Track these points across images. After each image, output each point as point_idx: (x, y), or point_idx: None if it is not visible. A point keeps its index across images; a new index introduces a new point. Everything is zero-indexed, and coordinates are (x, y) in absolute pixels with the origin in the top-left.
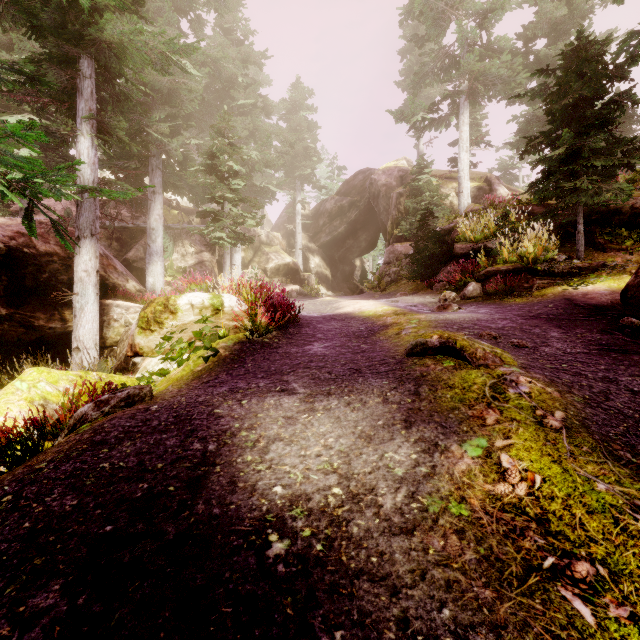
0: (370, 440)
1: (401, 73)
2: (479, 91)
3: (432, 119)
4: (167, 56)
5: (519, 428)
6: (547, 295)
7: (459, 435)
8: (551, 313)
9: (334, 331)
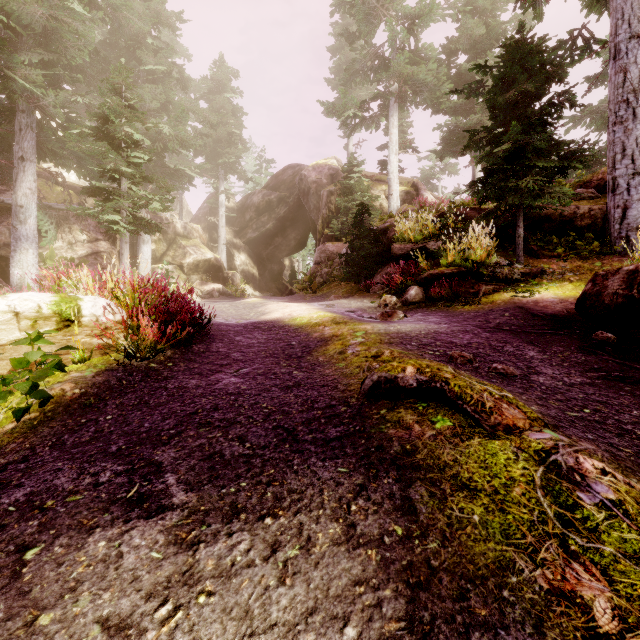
0: None
1: (331, 71)
2: (407, 96)
3: (363, 117)
4: None
5: None
6: (496, 302)
7: None
8: (512, 324)
9: (257, 347)
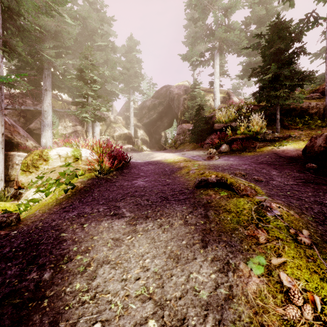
0: (177, 260)
1: (185, 37)
2: (224, 48)
3: (201, 61)
4: (49, 4)
5: (284, 246)
6: (264, 151)
7: (243, 253)
8: (269, 161)
9: (150, 171)
